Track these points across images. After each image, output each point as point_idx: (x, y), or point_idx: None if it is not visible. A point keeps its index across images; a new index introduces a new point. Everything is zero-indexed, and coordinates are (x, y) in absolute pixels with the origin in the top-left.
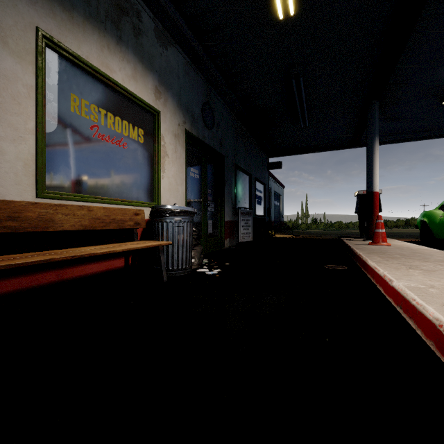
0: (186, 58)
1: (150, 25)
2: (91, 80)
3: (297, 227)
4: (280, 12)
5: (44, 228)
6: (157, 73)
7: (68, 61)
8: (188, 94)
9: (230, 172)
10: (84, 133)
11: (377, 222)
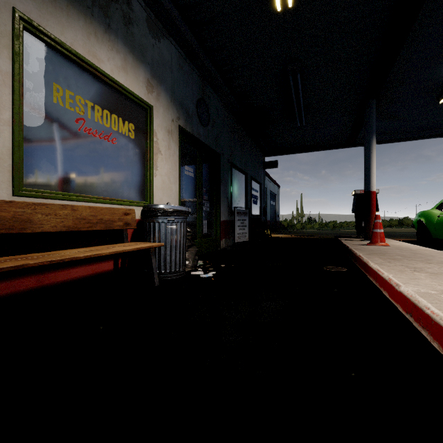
0: (180, 51)
1: (141, 14)
2: (76, 69)
3: (292, 227)
4: (278, 3)
5: (21, 229)
6: (149, 66)
7: (50, 47)
8: (182, 88)
9: (226, 171)
10: (69, 126)
11: (375, 222)
